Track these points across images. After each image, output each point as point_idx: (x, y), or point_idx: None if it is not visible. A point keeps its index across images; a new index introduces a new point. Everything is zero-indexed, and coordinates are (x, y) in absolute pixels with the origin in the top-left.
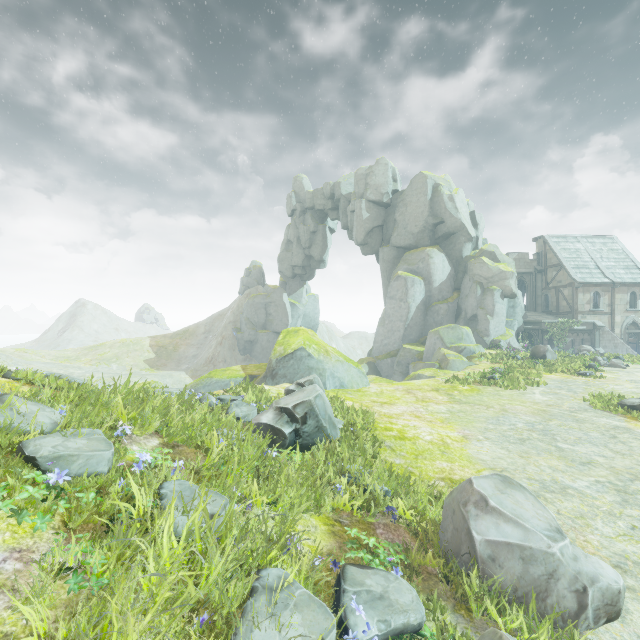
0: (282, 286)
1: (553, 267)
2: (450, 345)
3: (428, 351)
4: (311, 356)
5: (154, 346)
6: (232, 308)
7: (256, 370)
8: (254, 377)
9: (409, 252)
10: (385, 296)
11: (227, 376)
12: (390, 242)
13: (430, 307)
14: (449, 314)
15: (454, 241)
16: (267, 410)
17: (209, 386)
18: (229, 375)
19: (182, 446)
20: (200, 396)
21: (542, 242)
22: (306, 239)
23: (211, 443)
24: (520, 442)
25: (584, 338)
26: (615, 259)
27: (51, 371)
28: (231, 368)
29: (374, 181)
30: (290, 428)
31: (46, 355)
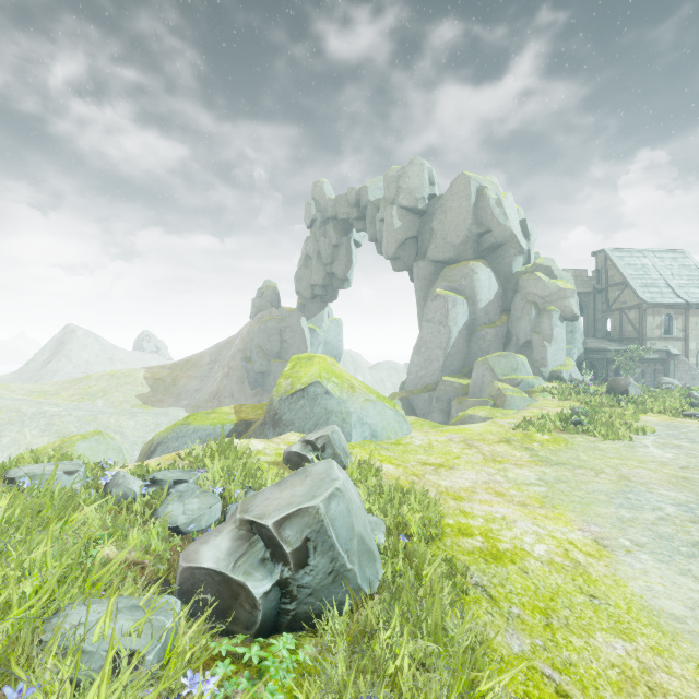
0: (300, 309)
1: (616, 286)
2: (503, 377)
3: (475, 384)
4: (330, 394)
5: (149, 378)
6: (241, 334)
7: (253, 413)
8: (249, 423)
9: (449, 267)
10: (420, 319)
11: (210, 422)
12: (426, 256)
13: (475, 332)
14: (497, 340)
15: (502, 254)
16: (222, 525)
17: (184, 437)
18: (214, 421)
19: None
20: (107, 479)
21: (602, 257)
22: (327, 254)
23: None
24: None
25: (656, 369)
26: (688, 276)
27: (19, 409)
28: (219, 410)
29: (407, 184)
30: (267, 580)
31: (18, 389)
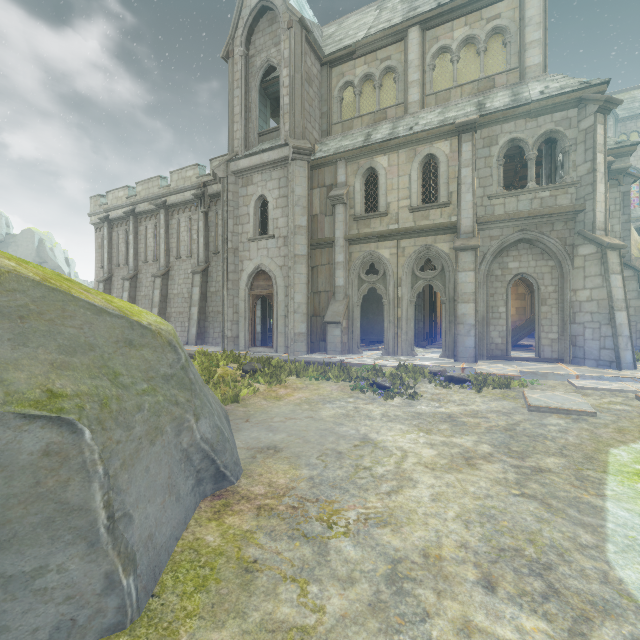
0: None
1: None
2: None
3: None
4: None
5: None
6: None
7: None
8: None
9: None
10: None
11: None
12: None
13: None
14: None
15: None
16: None
17: None
18: None
19: None
20: None
21: None
22: None
23: None
24: None
25: None
26: None
27: None
28: None
29: None
30: None
31: None
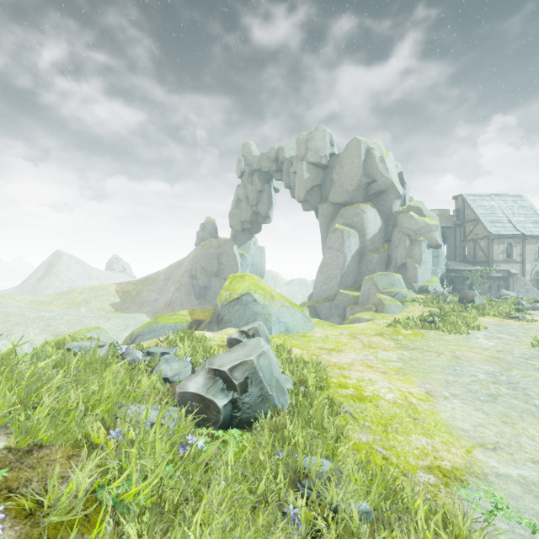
0: (233, 239)
1: (471, 222)
2: (383, 290)
3: (363, 296)
4: (257, 301)
5: (119, 291)
6: (189, 258)
7: (203, 315)
8: (200, 322)
9: (345, 208)
10: (323, 247)
11: (173, 321)
12: (328, 199)
13: (364, 256)
14: (381, 263)
15: (385, 198)
16: (197, 372)
17: (155, 331)
18: (175, 320)
19: (50, 446)
20: (123, 350)
21: (461, 200)
22: (254, 197)
23: (82, 452)
24: (492, 399)
25: (500, 284)
26: (525, 215)
27: (24, 314)
28: (178, 313)
29: (314, 145)
30: (225, 398)
31: (21, 300)
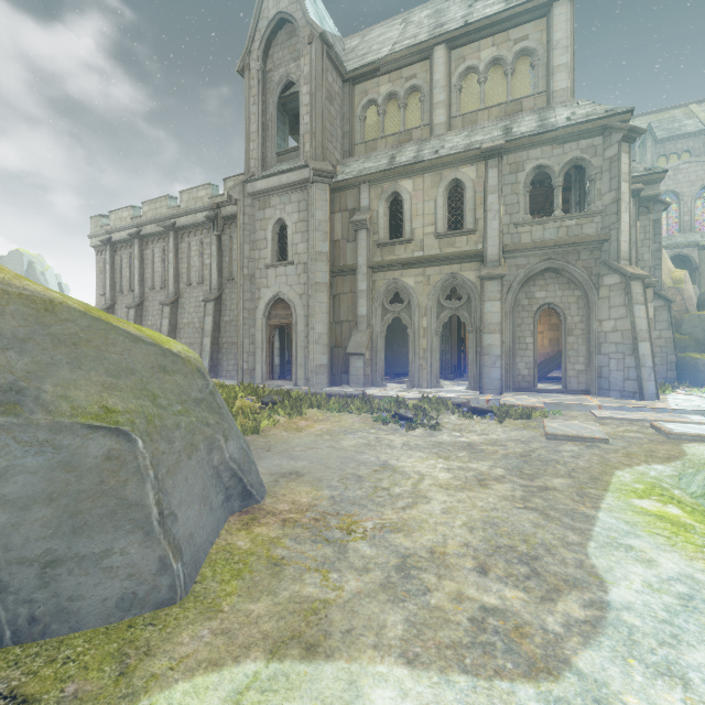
0: None
1: None
2: None
3: None
4: None
5: None
6: None
7: None
8: None
9: None
10: None
11: None
12: None
13: None
14: None
15: None
16: None
17: None
18: None
19: None
20: None
21: None
22: None
23: None
24: None
25: None
26: None
27: None
28: None
29: None
30: None
31: None
